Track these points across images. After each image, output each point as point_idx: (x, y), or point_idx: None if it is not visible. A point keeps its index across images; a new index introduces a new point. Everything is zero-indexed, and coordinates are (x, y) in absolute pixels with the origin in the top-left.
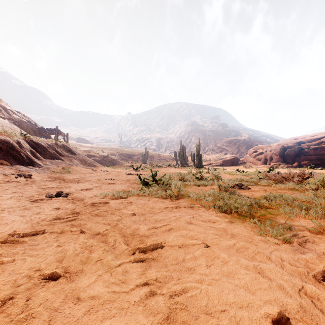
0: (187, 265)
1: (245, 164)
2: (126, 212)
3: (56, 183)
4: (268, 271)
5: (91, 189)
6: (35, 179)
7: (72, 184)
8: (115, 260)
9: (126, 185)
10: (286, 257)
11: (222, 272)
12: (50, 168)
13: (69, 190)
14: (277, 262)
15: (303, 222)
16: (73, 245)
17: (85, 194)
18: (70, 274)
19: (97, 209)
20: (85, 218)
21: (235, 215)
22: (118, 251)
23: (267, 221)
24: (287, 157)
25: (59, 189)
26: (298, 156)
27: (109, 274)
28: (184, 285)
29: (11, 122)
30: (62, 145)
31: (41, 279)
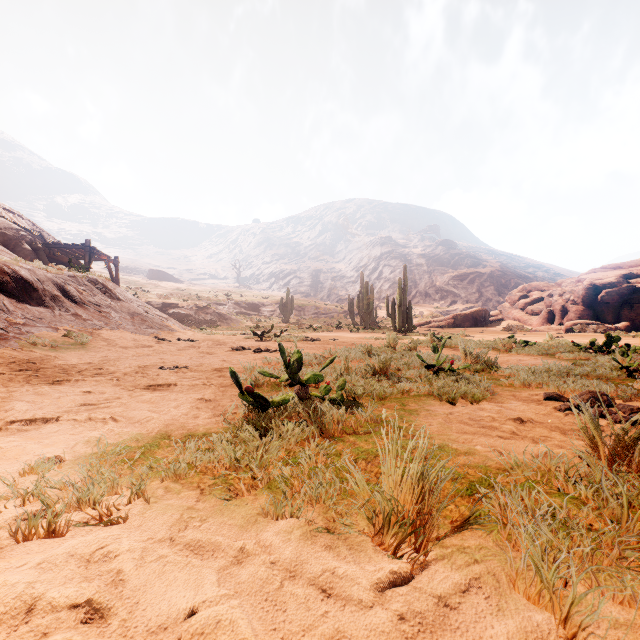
0: None
1: (502, 323)
2: None
3: None
4: None
5: (51, 421)
6: None
7: (29, 390)
8: None
9: (197, 398)
10: None
11: None
12: (27, 334)
13: None
14: None
15: None
16: None
17: None
18: None
19: None
20: None
21: None
22: None
23: None
24: (602, 308)
25: None
26: (627, 305)
27: None
28: None
29: None
30: (87, 280)
31: None
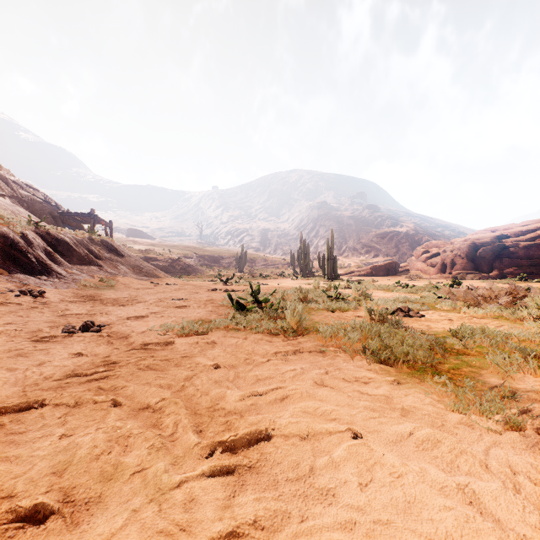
0: (319, 482)
1: (408, 273)
2: (202, 362)
3: (86, 306)
4: (490, 500)
5: (145, 317)
6: (51, 298)
7: (114, 308)
8: (170, 472)
9: (206, 310)
10: (519, 464)
11: (393, 503)
12: (79, 280)
13: (107, 318)
14: (503, 475)
15: (534, 383)
16: (93, 433)
17: (133, 327)
18: (73, 509)
19: (151, 357)
20: (125, 374)
21: (404, 367)
22: (180, 448)
23: (467, 381)
24: (480, 261)
25: (90, 316)
26: (498, 259)
27: (155, 509)
28: (315, 538)
29: (16, 202)
30: (101, 242)
31: (10, 521)
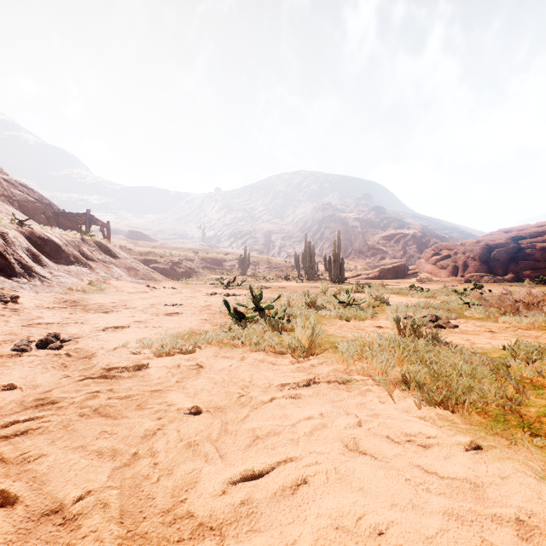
0: None
1: (418, 275)
2: (176, 402)
3: (64, 313)
4: None
5: (126, 328)
6: (26, 304)
7: (95, 316)
8: None
9: (200, 318)
10: None
11: None
12: (65, 283)
13: (79, 329)
14: None
15: None
16: None
17: (106, 341)
18: None
19: (108, 391)
20: (54, 427)
21: (473, 414)
22: None
23: None
24: (494, 264)
25: (60, 327)
26: (514, 261)
27: None
28: None
29: (5, 201)
30: (94, 243)
31: None
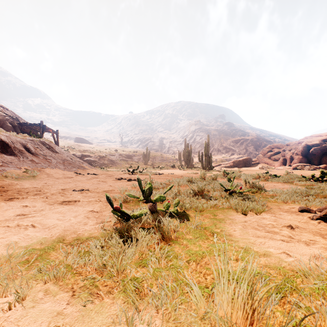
0: None
1: (259, 165)
2: None
3: None
4: None
5: None
6: None
7: None
8: None
9: (89, 210)
10: None
11: None
12: (3, 171)
13: None
14: None
15: None
16: None
17: None
18: None
19: None
20: None
21: None
22: None
23: None
24: (312, 157)
25: None
26: (325, 155)
27: None
28: None
29: None
30: (39, 142)
31: None
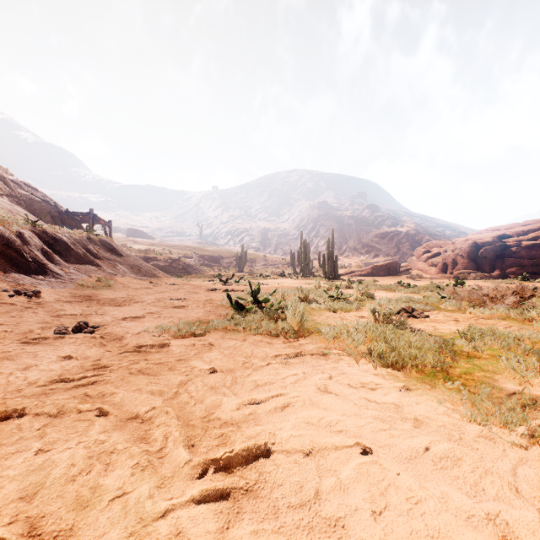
0: (325, 510)
1: (409, 272)
2: (198, 366)
3: (82, 306)
4: (528, 535)
5: (142, 318)
6: (46, 298)
7: (110, 308)
8: (155, 498)
9: (205, 310)
10: None
11: (414, 538)
12: (76, 279)
13: (102, 319)
14: (537, 502)
15: None
16: (73, 449)
17: (128, 328)
18: None
19: (144, 360)
20: (115, 380)
21: (413, 372)
22: (169, 467)
23: (482, 387)
24: (482, 261)
25: (84, 317)
26: (500, 259)
27: None
28: None
29: (14, 202)
30: (100, 241)
31: None
